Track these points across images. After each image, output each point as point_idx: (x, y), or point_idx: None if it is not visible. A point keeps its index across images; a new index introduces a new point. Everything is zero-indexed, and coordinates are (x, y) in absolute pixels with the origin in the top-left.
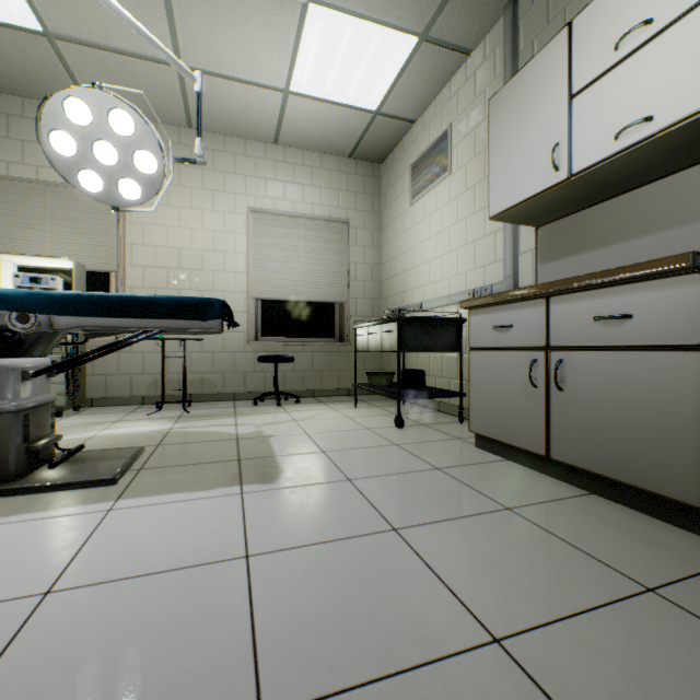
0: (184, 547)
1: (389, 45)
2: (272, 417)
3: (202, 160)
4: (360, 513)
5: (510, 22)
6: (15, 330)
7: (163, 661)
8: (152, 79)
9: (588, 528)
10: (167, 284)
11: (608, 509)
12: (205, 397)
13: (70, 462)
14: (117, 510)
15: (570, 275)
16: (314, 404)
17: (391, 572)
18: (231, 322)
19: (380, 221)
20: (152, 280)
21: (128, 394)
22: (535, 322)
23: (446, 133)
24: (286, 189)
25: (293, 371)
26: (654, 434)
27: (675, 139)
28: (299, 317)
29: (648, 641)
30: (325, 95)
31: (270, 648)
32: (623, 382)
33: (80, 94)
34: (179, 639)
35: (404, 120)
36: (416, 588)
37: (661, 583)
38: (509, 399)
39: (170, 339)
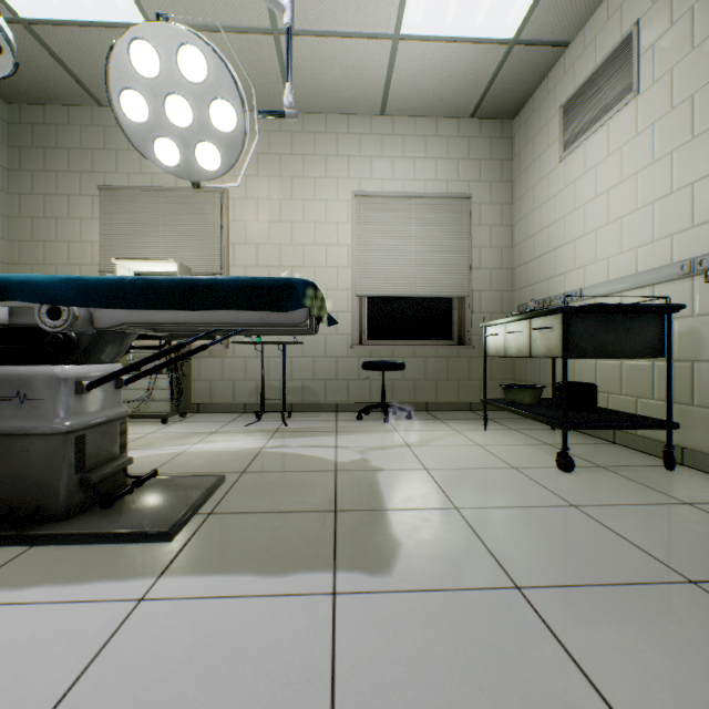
0: None
1: None
2: (379, 438)
3: (292, 111)
4: None
5: None
6: (46, 329)
7: None
8: (249, 57)
9: None
10: None
11: None
12: (305, 407)
13: (137, 493)
14: (150, 602)
15: None
16: (429, 421)
17: None
18: (321, 313)
19: (511, 192)
20: None
21: (231, 401)
22: None
23: (629, 38)
24: (393, 167)
25: (402, 379)
26: None
27: None
28: (409, 316)
29: None
30: (444, 31)
31: None
32: None
33: (144, 33)
34: None
35: (552, 46)
36: None
37: None
38: None
39: (266, 343)
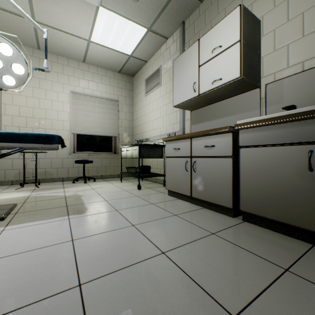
0: (43, 240)
1: (135, 30)
2: (82, 188)
3: (48, 70)
4: (120, 221)
5: (182, 31)
6: None
7: (39, 276)
8: (18, 24)
9: (200, 218)
10: (26, 125)
11: (208, 212)
12: (47, 180)
13: None
14: (7, 230)
15: (201, 129)
16: (102, 181)
17: (130, 238)
18: (63, 145)
19: (132, 101)
20: (17, 122)
21: (3, 179)
22: (187, 147)
23: (159, 69)
24: (89, 84)
25: (92, 167)
26: (220, 185)
27: (229, 87)
28: (95, 142)
29: (208, 246)
30: (107, 45)
31: (83, 266)
32: (212, 168)
33: None
34: (45, 269)
35: (142, 60)
36: (139, 242)
37: (216, 231)
38: (179, 176)
39: (28, 152)
